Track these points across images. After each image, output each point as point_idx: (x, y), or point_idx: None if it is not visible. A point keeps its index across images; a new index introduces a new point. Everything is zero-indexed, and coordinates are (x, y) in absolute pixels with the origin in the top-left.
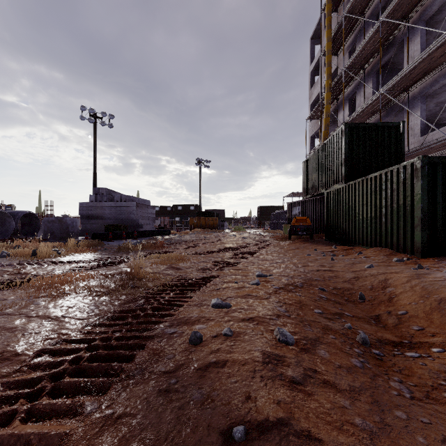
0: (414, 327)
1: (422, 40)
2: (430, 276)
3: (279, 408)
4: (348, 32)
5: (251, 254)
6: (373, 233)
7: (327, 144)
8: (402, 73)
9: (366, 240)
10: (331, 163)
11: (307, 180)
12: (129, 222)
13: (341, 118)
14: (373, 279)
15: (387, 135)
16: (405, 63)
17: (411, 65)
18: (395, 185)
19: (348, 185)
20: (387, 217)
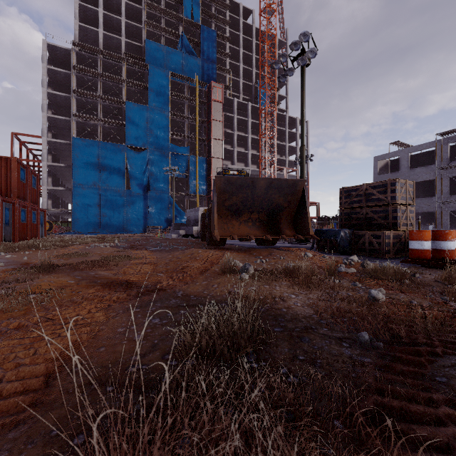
0: None
1: None
2: None
3: None
4: None
5: None
6: None
7: None
8: None
9: None
10: None
11: None
12: None
13: None
14: None
15: None
16: None
17: None
18: None
19: None
20: None
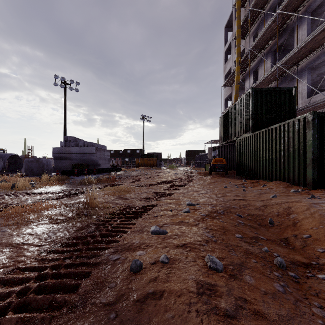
0: (319, 249)
1: (308, 27)
2: (324, 205)
3: None
4: (253, 22)
5: (182, 186)
6: (274, 170)
7: (238, 104)
8: (293, 51)
9: (268, 175)
10: (241, 118)
11: (223, 130)
12: (90, 162)
13: (247, 85)
14: (278, 207)
15: (283, 97)
16: (295, 44)
17: (300, 45)
18: (291, 134)
19: (254, 134)
20: (285, 158)
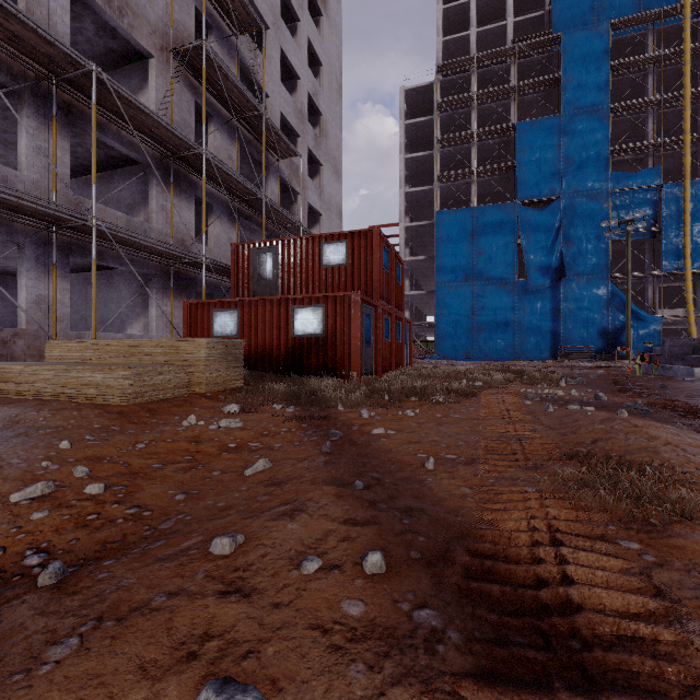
0: None
1: None
2: None
3: (324, 488)
4: None
5: None
6: None
7: None
8: None
9: None
10: None
11: None
12: None
13: None
14: None
15: None
16: None
17: None
18: None
19: None
20: None
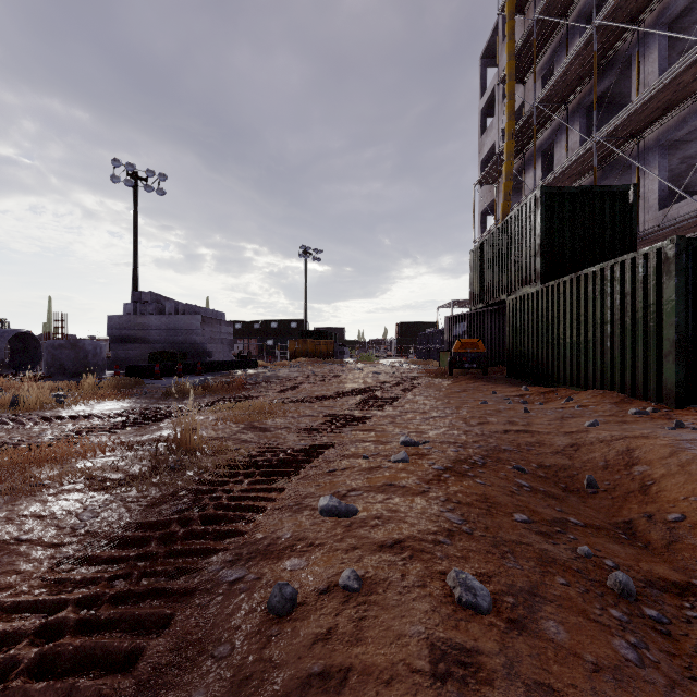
0: None
1: (661, 57)
2: None
3: None
4: (542, 45)
5: (389, 401)
6: (590, 365)
7: (511, 222)
8: (631, 108)
9: (578, 377)
10: (517, 252)
11: (478, 280)
12: (190, 348)
13: (529, 182)
14: (605, 449)
15: (609, 206)
16: (634, 94)
17: (646, 95)
18: (628, 287)
19: (546, 287)
20: (615, 340)
